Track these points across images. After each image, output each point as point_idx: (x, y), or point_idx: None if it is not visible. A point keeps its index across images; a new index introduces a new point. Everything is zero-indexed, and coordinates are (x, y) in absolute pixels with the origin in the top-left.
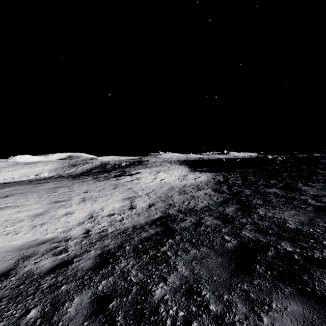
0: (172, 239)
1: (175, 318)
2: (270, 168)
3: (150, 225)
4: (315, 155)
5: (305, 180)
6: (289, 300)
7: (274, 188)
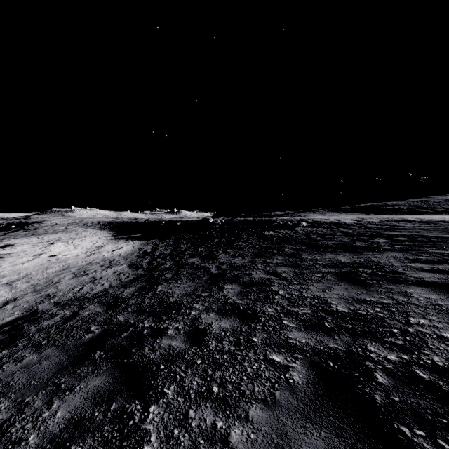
0: (11, 348)
1: None
2: (207, 233)
3: None
4: (249, 219)
5: (228, 246)
6: (98, 377)
7: (196, 258)
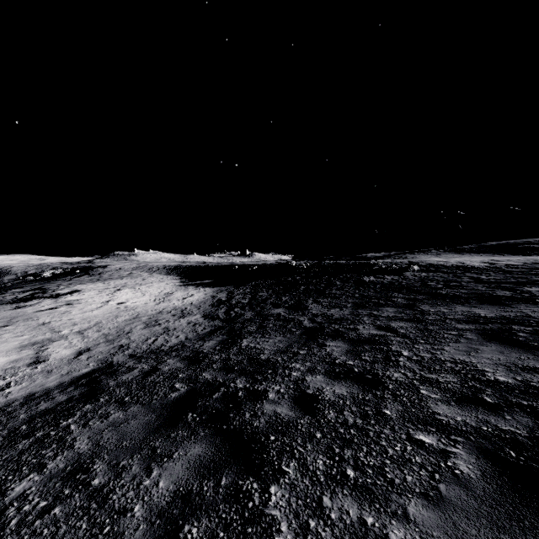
0: (93, 403)
1: (30, 512)
2: (290, 279)
3: (64, 388)
4: (341, 262)
5: (318, 295)
6: (196, 444)
7: (281, 308)
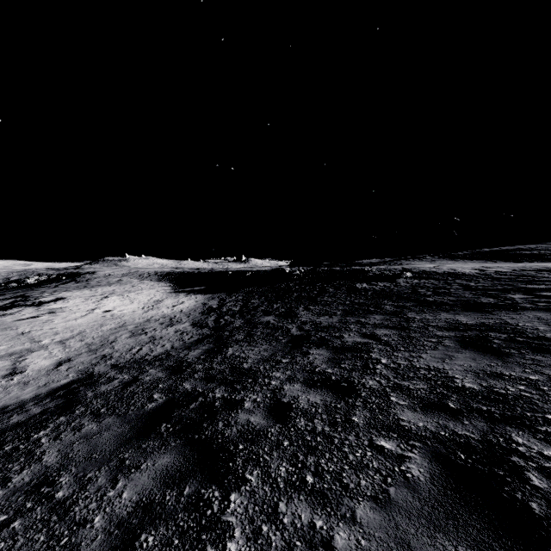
0: (68, 415)
1: None
2: (284, 286)
3: (39, 400)
4: (336, 269)
5: (310, 302)
6: (166, 454)
7: (272, 316)
